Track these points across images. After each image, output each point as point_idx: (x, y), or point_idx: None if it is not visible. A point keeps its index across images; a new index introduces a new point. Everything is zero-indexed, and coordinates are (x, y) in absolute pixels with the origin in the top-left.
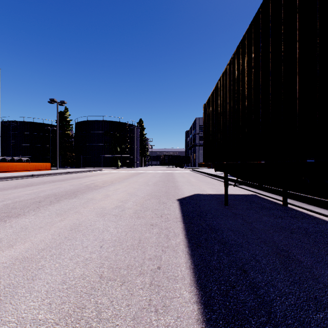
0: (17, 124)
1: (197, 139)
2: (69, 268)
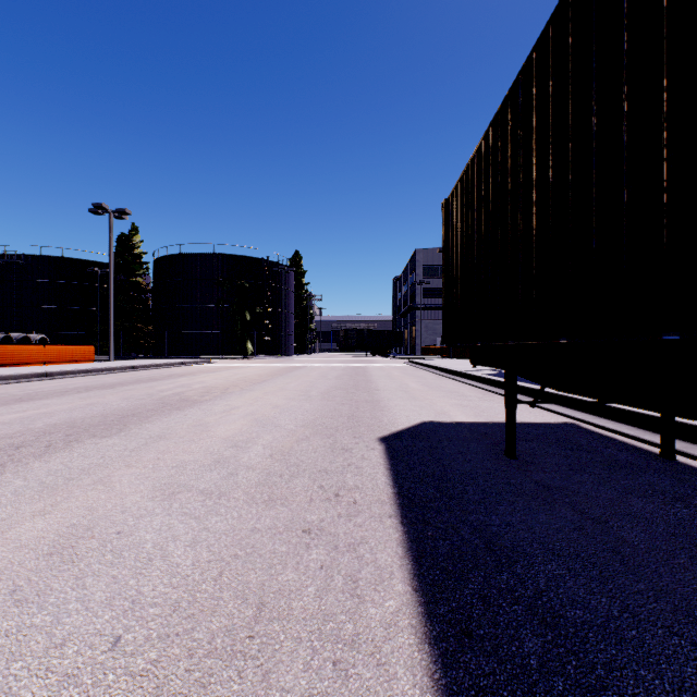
0: (26, 261)
1: (419, 294)
2: None
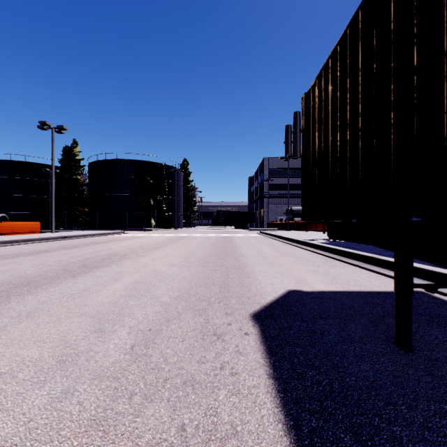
0: (0, 164)
1: (266, 187)
2: None
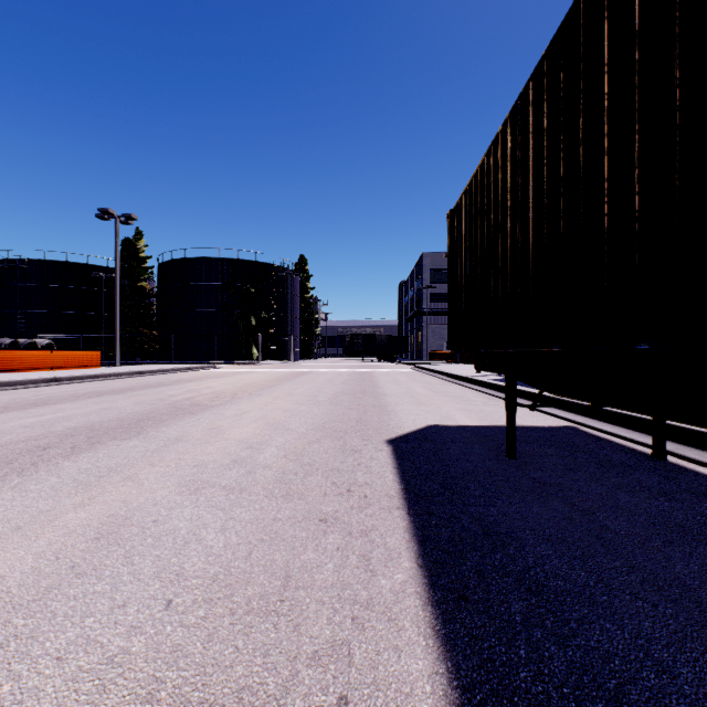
0: (30, 266)
1: (425, 299)
2: (41, 706)
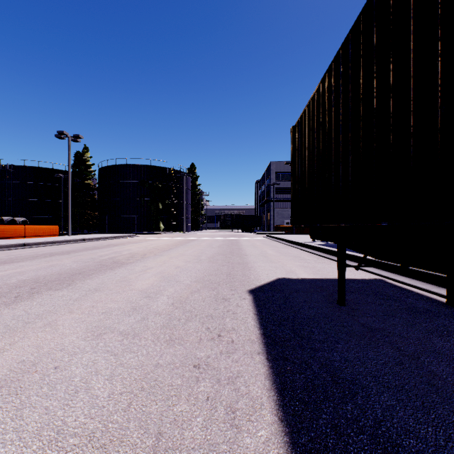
0: (14, 170)
1: (272, 191)
2: None
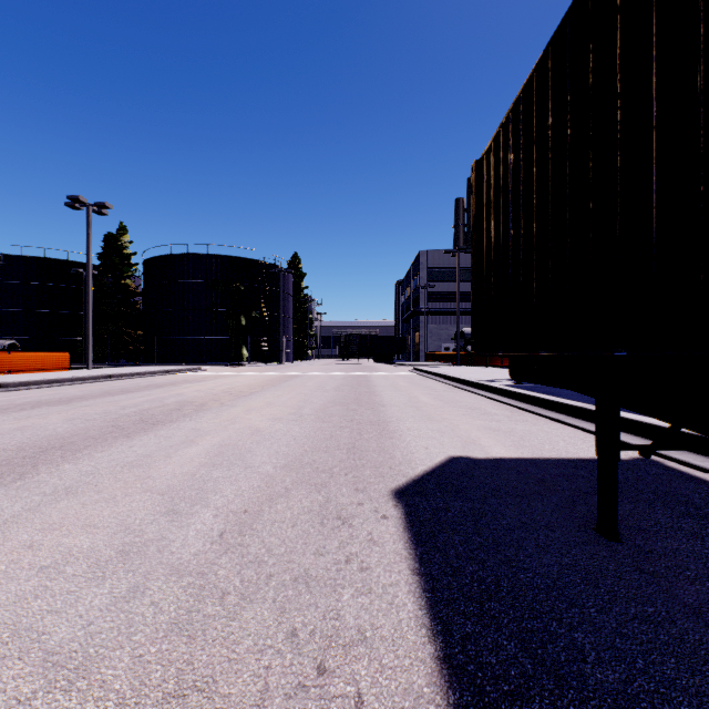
0: (6, 262)
1: (423, 298)
2: None
